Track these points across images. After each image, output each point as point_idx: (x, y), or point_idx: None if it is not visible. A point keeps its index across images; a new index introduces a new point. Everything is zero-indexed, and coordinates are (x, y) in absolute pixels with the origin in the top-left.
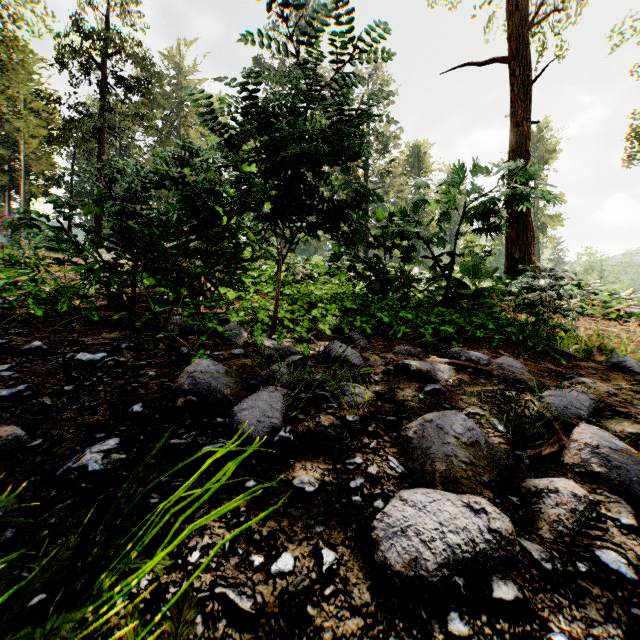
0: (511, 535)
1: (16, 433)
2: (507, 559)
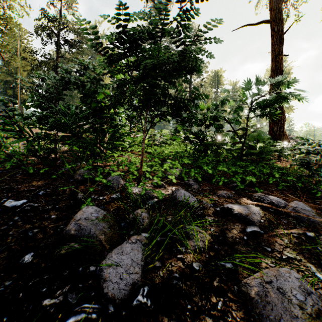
0: None
1: None
2: None
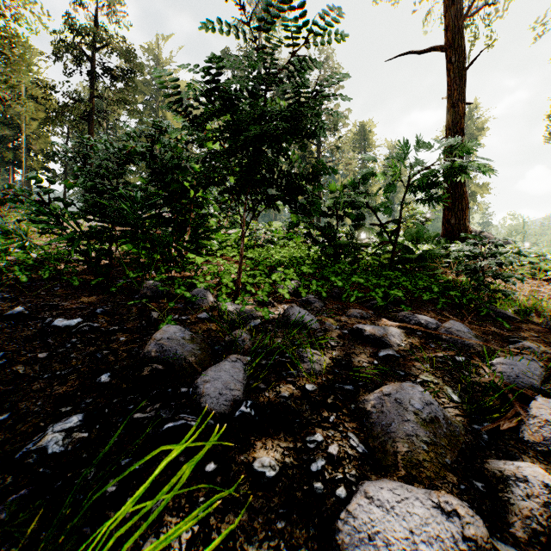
0: (487, 542)
1: None
2: None
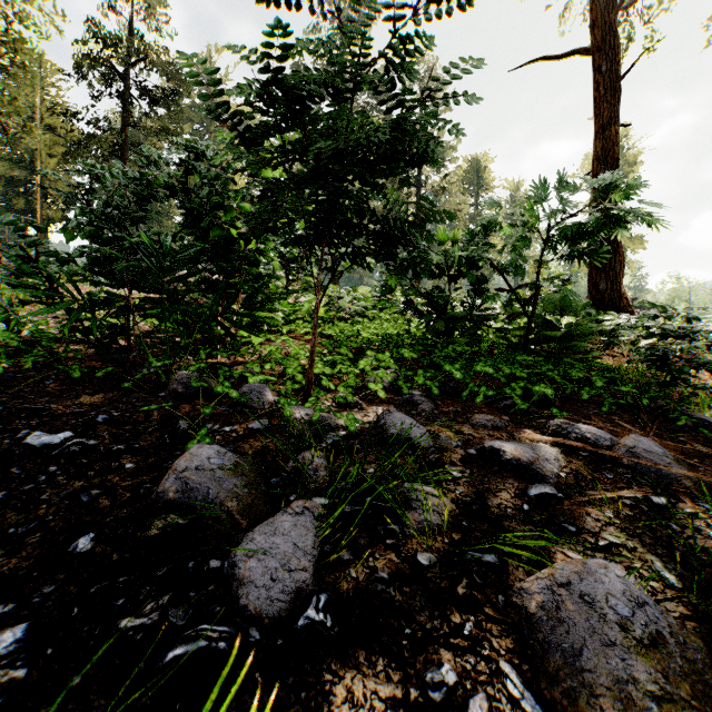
0: None
1: None
2: None
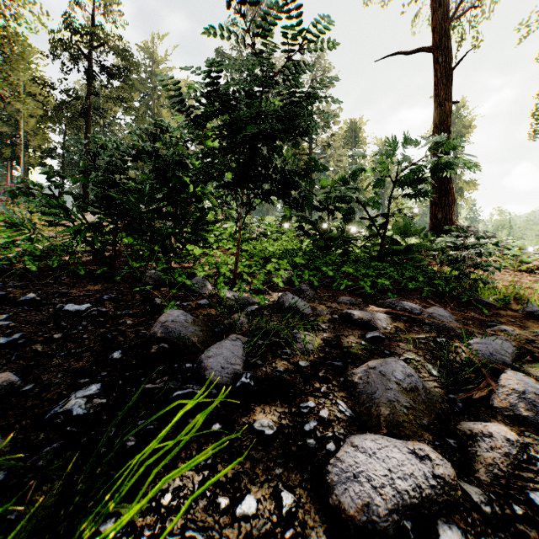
0: (453, 480)
1: (10, 379)
2: (450, 503)
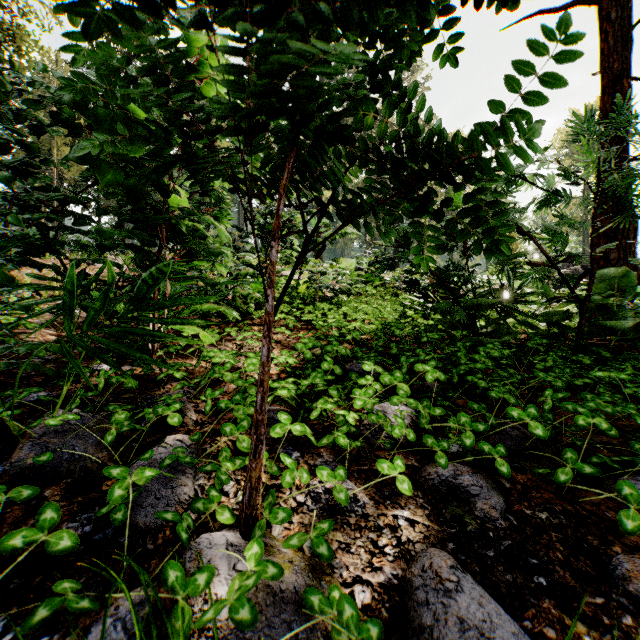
0: None
1: None
2: None
